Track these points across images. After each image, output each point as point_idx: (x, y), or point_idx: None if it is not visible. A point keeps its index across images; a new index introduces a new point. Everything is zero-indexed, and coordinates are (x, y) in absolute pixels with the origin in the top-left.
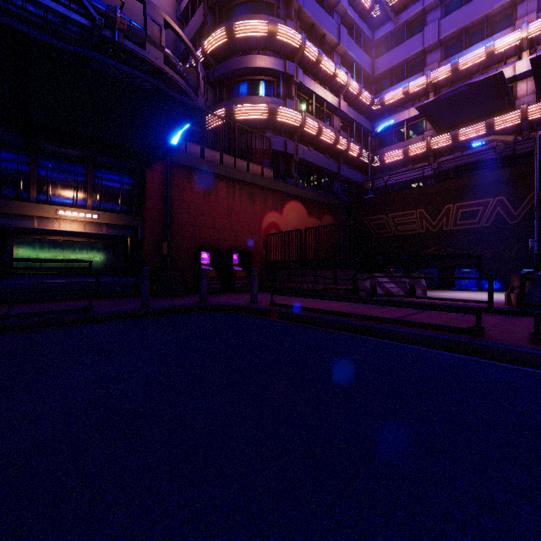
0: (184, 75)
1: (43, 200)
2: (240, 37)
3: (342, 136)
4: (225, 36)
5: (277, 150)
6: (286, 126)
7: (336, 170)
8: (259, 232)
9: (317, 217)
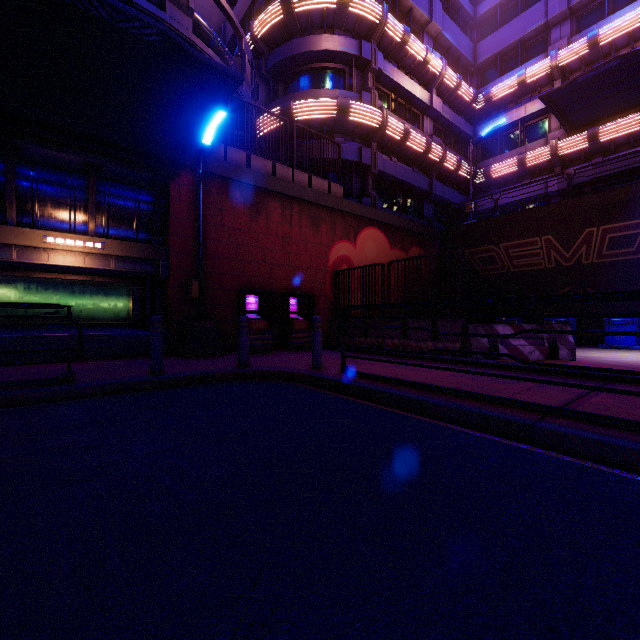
0: (223, 53)
1: (28, 224)
2: (300, 12)
3: (435, 143)
4: (280, 12)
5: (349, 160)
6: (360, 128)
7: (426, 187)
8: (324, 269)
9: (402, 249)
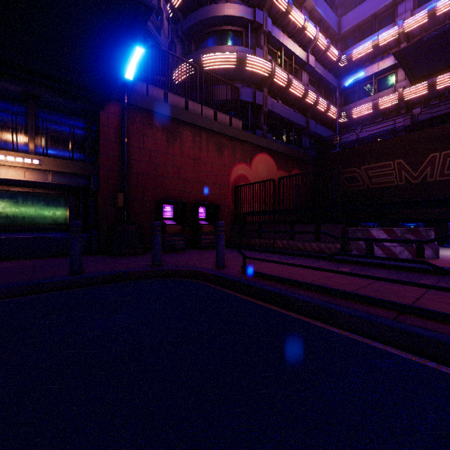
0: None
1: None
2: None
3: (310, 90)
4: None
5: (246, 101)
6: (255, 76)
7: (304, 124)
8: (227, 185)
9: (286, 171)
